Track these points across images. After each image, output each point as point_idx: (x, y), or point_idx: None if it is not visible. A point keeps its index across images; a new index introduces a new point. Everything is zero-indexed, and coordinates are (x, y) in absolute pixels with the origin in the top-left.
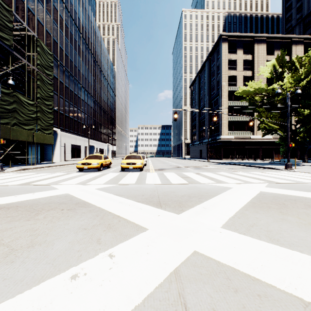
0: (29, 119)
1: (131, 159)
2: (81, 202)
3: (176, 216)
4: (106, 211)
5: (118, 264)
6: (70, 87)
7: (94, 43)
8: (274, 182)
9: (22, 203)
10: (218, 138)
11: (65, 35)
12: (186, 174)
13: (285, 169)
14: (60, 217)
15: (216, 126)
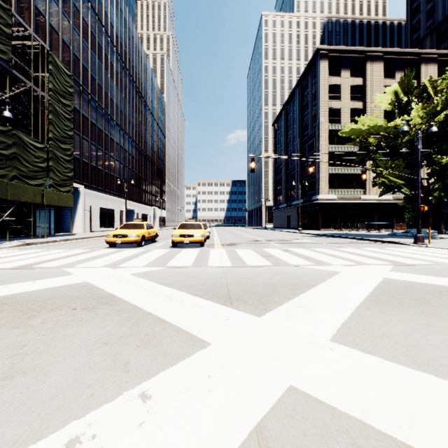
0: (36, 170)
1: (187, 228)
2: (106, 297)
3: (255, 320)
4: (144, 311)
5: (155, 414)
6: (99, 124)
7: (134, 60)
8: (401, 263)
9: (12, 298)
10: (315, 199)
11: (91, 48)
12: (269, 252)
13: (414, 243)
14: (67, 322)
15: (312, 181)
